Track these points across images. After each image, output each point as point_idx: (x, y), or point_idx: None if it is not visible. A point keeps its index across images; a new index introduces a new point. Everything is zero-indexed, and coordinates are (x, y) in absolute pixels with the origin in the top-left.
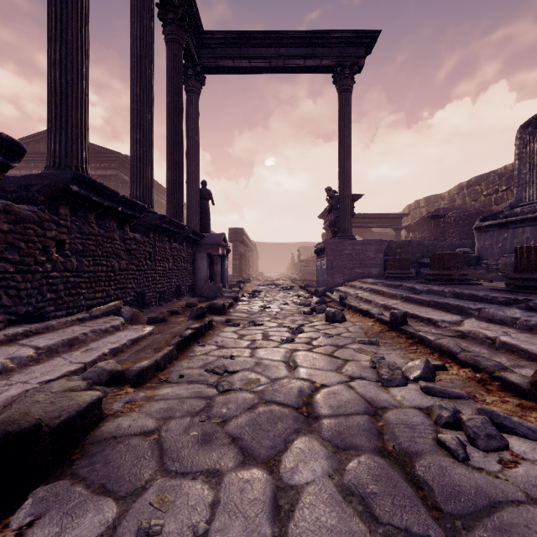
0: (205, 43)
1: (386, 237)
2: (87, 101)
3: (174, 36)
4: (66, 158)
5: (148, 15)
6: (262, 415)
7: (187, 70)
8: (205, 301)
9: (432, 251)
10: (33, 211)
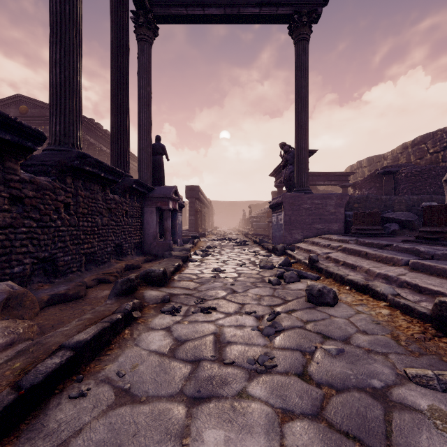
0: None
1: None
2: None
3: None
4: None
5: None
6: None
7: (138, 17)
8: (152, 260)
9: (390, 206)
10: None
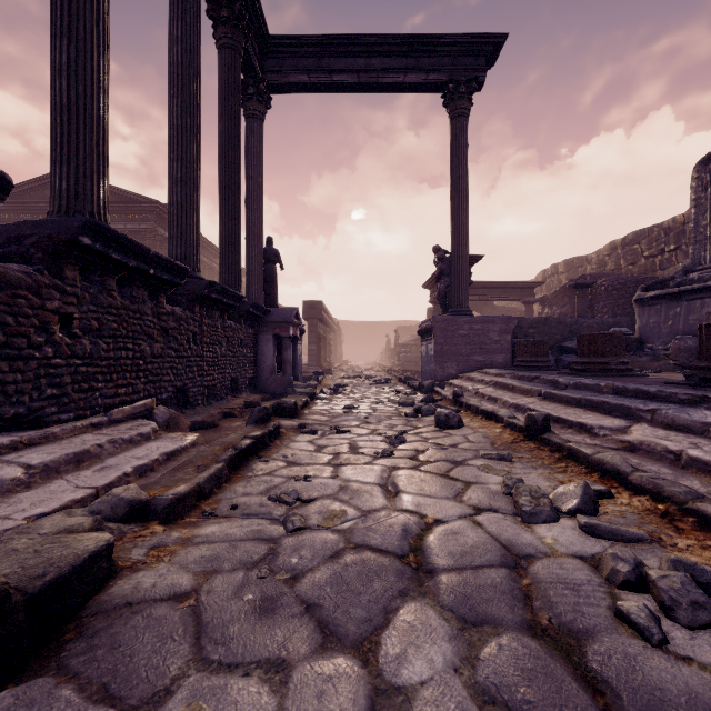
0: (272, 51)
1: (513, 314)
2: (106, 123)
3: (229, 40)
4: (77, 200)
5: (192, 9)
6: (350, 568)
7: (247, 87)
8: (270, 399)
9: (577, 331)
10: (27, 273)
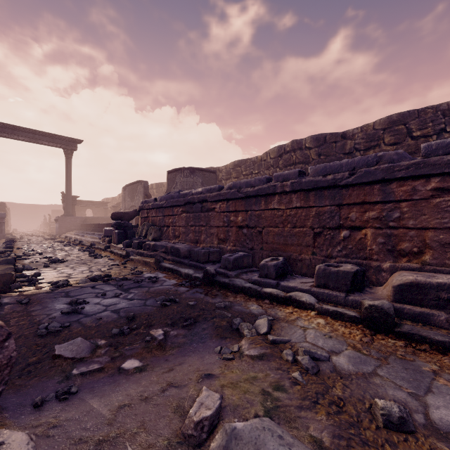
0: None
1: None
2: None
3: None
4: None
5: None
6: (35, 243)
7: None
8: None
9: (107, 220)
10: None
